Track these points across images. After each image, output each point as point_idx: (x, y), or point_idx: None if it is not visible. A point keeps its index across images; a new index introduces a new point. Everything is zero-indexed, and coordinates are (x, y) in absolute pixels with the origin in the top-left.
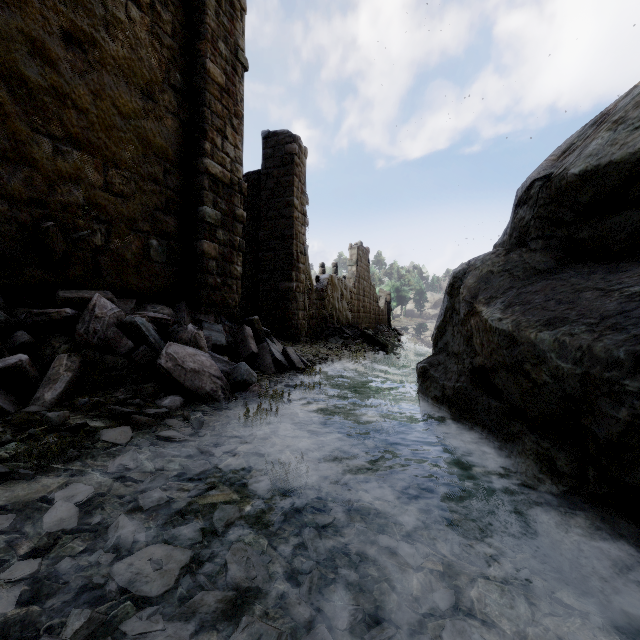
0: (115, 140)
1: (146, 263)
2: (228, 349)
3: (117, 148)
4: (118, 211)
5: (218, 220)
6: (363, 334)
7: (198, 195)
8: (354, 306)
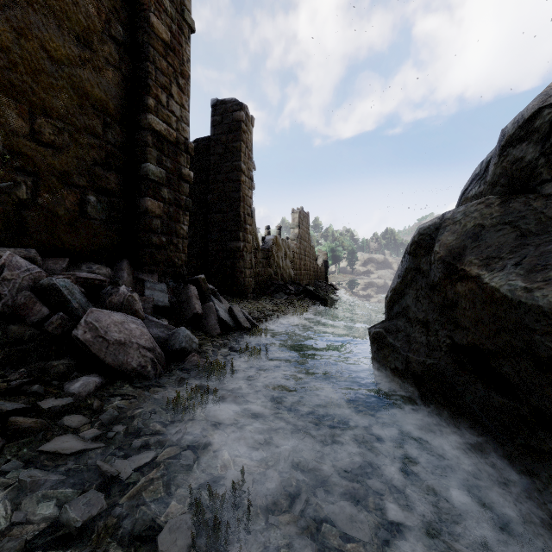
0: (44, 86)
1: (82, 220)
2: (171, 310)
3: (47, 95)
4: (48, 163)
5: (163, 178)
6: (305, 290)
7: (141, 152)
8: (296, 264)
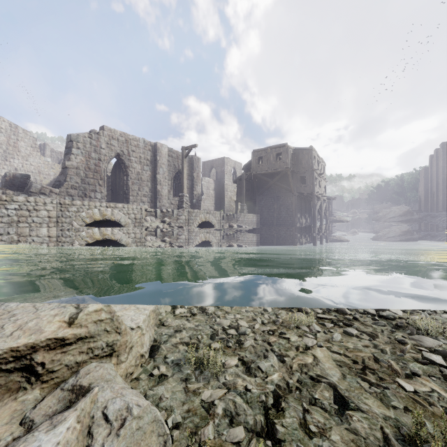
0: None
1: None
2: None
3: None
4: None
5: None
6: None
7: None
8: None
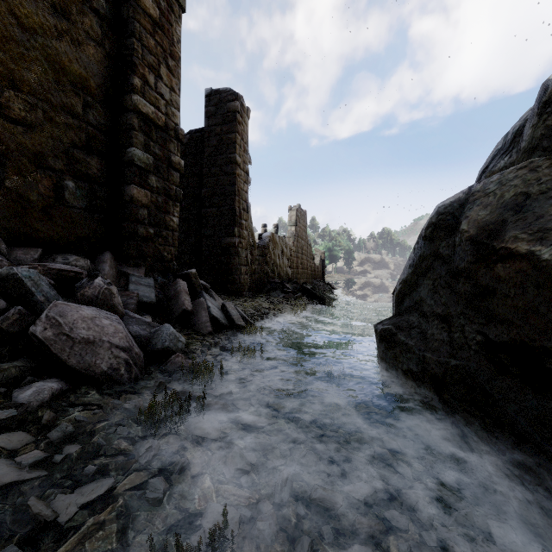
0: (13, 55)
1: (59, 207)
2: (158, 306)
3: (16, 66)
4: (18, 142)
5: (150, 165)
6: (302, 288)
7: (126, 135)
8: (293, 263)
